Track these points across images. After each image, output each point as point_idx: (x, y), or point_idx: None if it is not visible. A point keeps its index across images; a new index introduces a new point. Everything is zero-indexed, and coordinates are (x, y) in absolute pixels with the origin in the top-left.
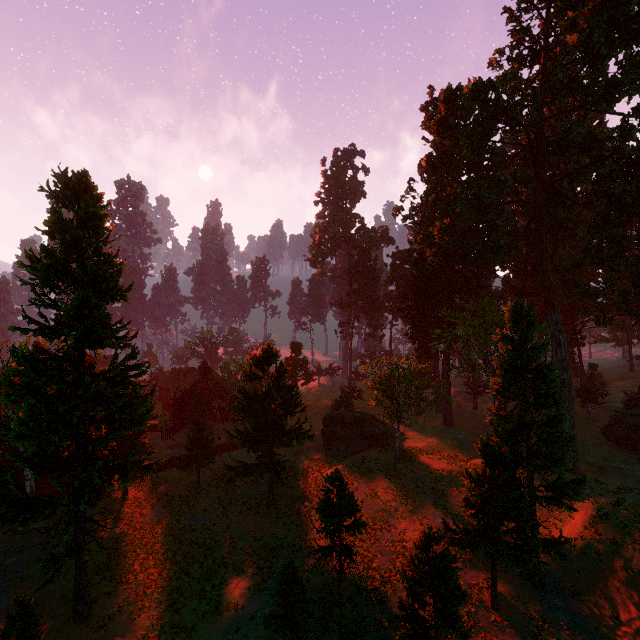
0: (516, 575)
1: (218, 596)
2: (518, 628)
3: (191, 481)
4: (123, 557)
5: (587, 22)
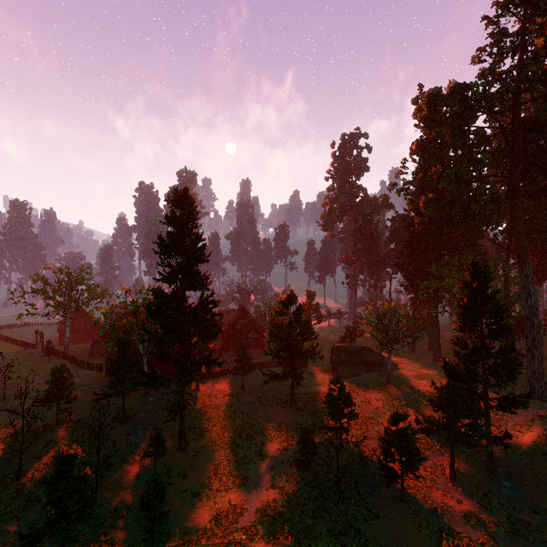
0: (475, 464)
1: (260, 451)
2: (468, 492)
3: (238, 384)
4: (201, 422)
5: None
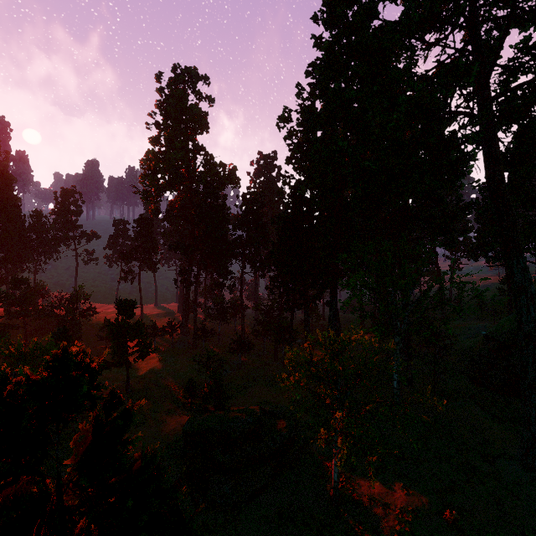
0: None
1: None
2: None
3: None
4: None
5: None
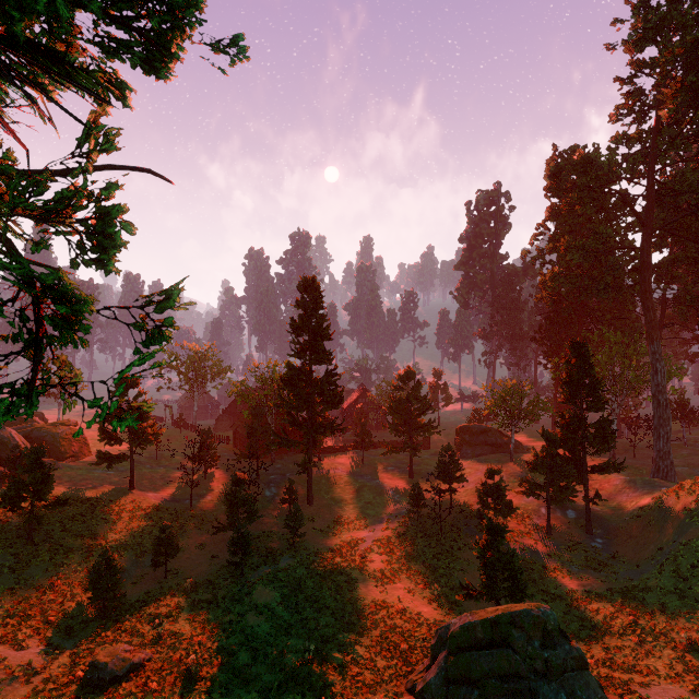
0: (577, 527)
1: (377, 510)
2: (559, 543)
3: (357, 459)
4: (324, 486)
5: (673, 102)
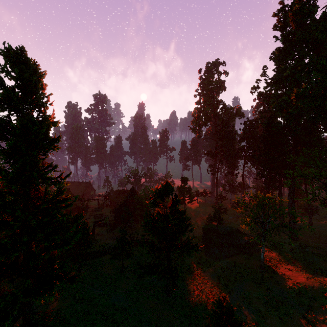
0: None
1: None
2: None
3: (119, 266)
4: None
5: None
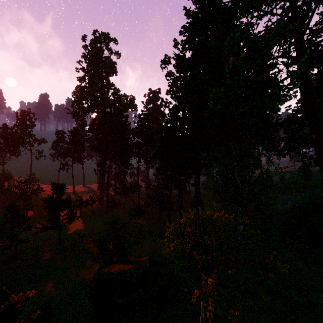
0: None
1: None
2: None
3: None
4: None
5: None
